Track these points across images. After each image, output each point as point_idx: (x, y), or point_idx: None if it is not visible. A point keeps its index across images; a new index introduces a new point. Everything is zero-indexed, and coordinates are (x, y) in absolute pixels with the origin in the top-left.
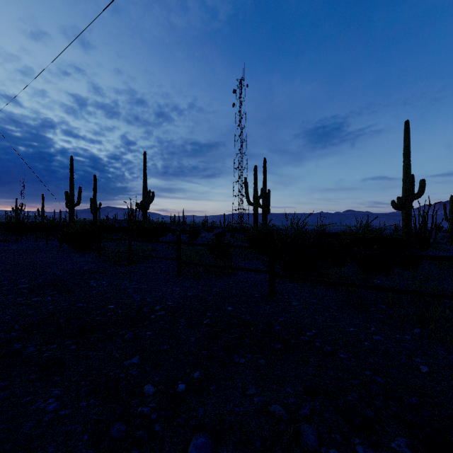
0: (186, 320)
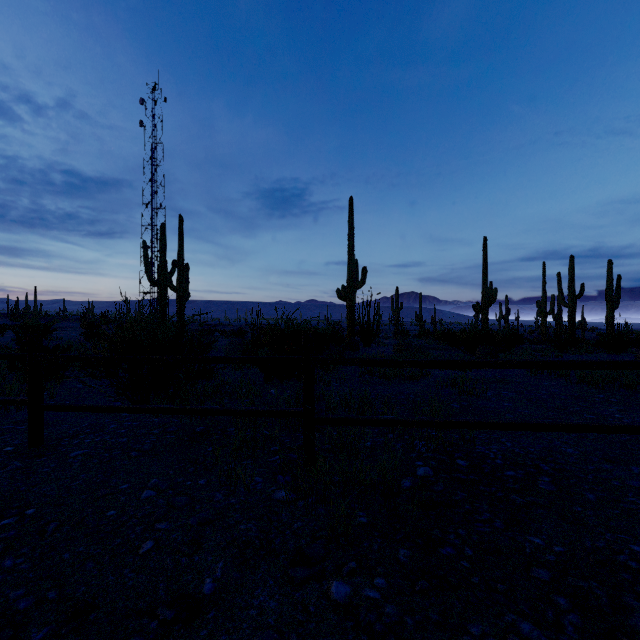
0: None
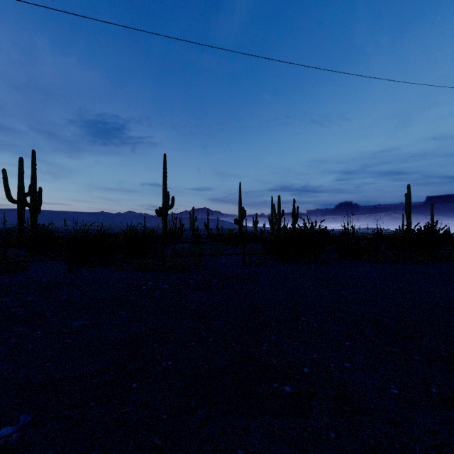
0: (18, 287)
